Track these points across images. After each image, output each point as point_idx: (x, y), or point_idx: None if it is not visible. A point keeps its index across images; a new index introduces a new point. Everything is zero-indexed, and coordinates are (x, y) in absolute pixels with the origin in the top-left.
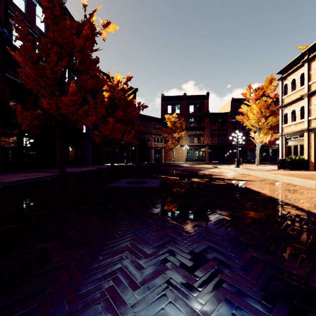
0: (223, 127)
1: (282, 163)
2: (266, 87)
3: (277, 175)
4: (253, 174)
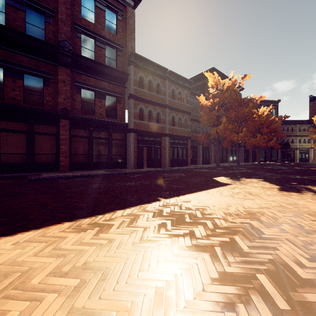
0: None
1: None
2: None
3: None
4: None
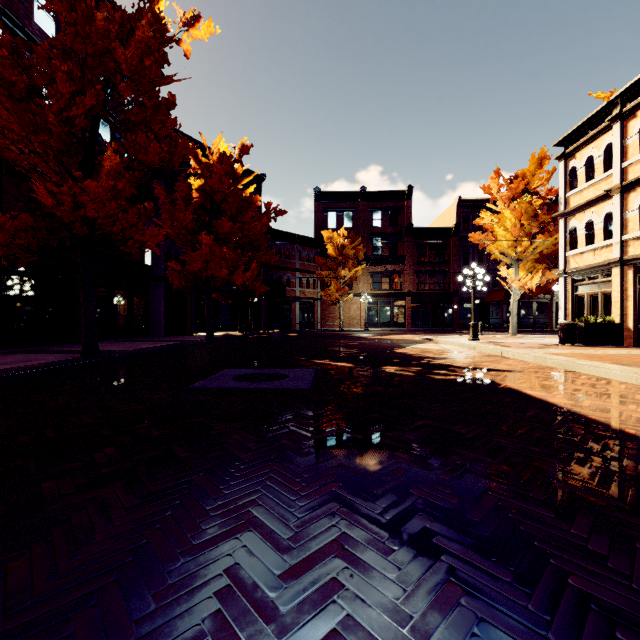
0: (441, 258)
1: (568, 331)
2: (531, 173)
3: (565, 357)
4: (513, 354)
